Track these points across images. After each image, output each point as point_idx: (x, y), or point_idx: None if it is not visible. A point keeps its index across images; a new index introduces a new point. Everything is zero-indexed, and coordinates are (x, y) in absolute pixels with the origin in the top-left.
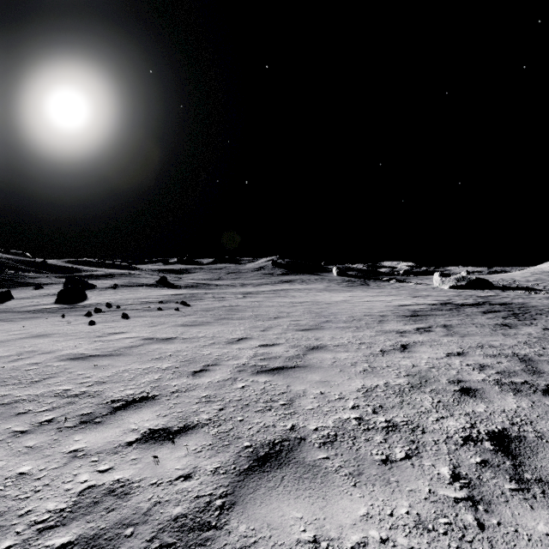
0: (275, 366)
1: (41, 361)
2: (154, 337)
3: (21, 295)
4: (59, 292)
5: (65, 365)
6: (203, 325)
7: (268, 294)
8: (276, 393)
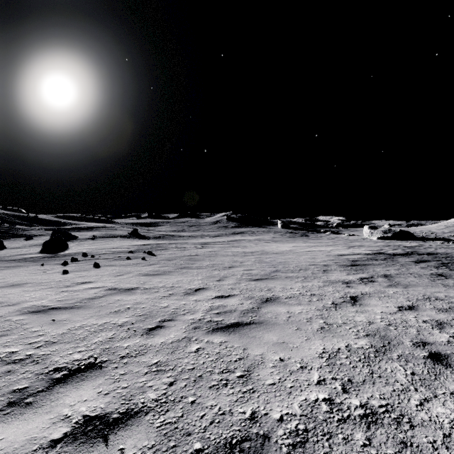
0: (231, 322)
1: (2, 315)
2: (118, 287)
3: (13, 245)
4: (44, 243)
5: (23, 320)
6: (165, 274)
7: (224, 244)
8: (232, 359)
